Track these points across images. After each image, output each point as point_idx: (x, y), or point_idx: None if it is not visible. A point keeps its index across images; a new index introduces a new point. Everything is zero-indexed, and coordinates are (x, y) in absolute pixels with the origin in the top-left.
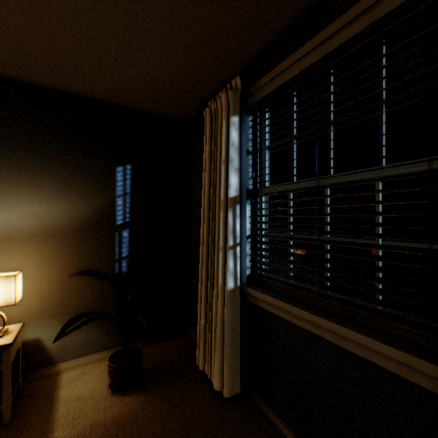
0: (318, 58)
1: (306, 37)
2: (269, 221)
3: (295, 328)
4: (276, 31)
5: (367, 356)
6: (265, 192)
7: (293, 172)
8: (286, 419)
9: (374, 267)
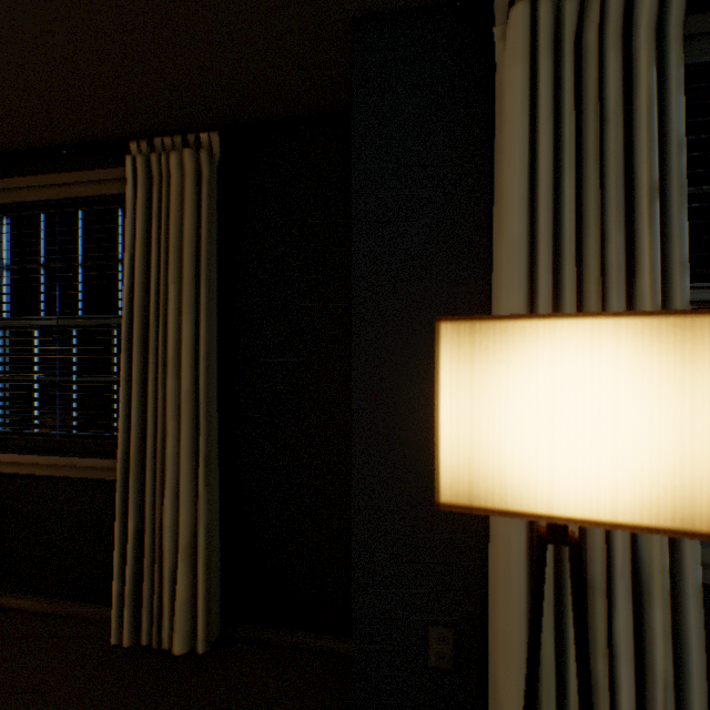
0: (60, 198)
1: (49, 168)
2: (6, 362)
3: (37, 480)
4: (8, 141)
5: (97, 476)
6: (2, 325)
7: (42, 305)
8: (26, 589)
9: (107, 400)
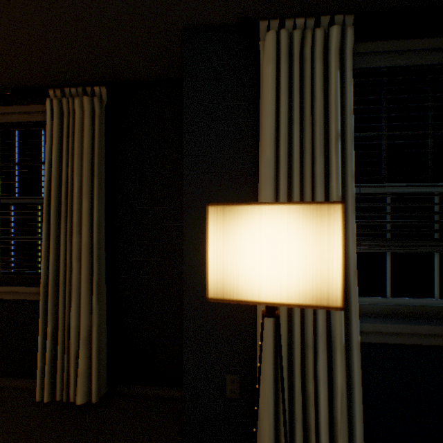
0: (2, 122)
1: None
2: None
3: None
4: None
5: (28, 298)
6: None
7: None
8: None
9: (34, 250)
